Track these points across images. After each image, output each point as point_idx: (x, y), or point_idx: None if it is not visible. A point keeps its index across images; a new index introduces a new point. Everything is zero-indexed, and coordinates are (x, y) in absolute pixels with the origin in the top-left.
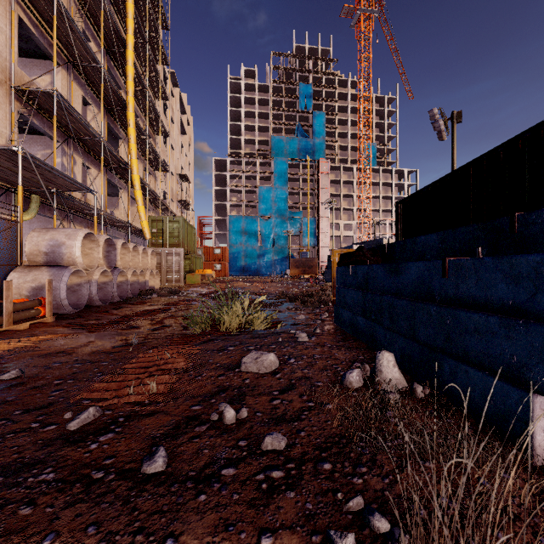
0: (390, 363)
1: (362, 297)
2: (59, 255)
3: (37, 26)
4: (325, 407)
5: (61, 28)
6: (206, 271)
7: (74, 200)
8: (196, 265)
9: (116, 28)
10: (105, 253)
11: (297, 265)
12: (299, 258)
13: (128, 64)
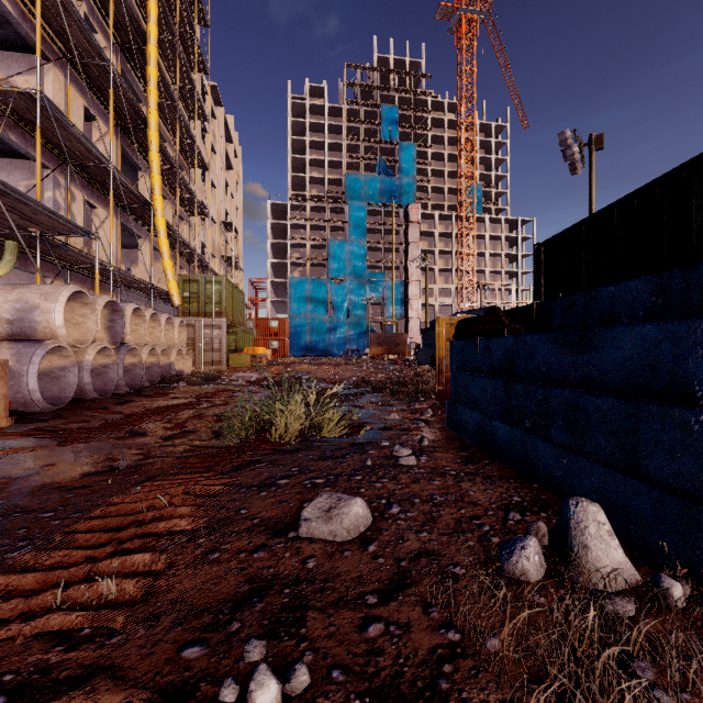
0: (602, 528)
1: (503, 390)
2: (31, 324)
3: (16, 3)
4: (489, 648)
5: (50, 6)
6: (258, 350)
7: (68, 248)
8: (245, 342)
9: (133, 15)
10: (108, 323)
11: (380, 342)
12: (382, 333)
13: (150, 64)
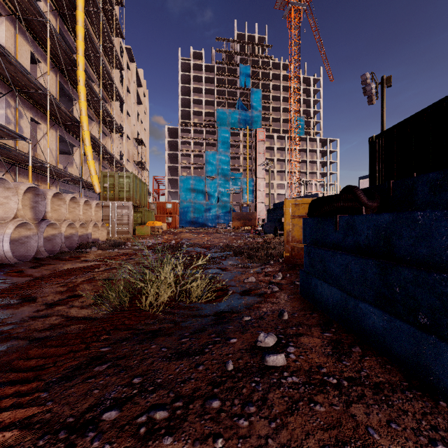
0: None
1: (378, 272)
2: None
3: None
4: None
5: None
6: (156, 223)
7: (12, 150)
8: (148, 218)
9: None
10: (33, 204)
11: (239, 218)
12: (240, 212)
13: (78, 24)
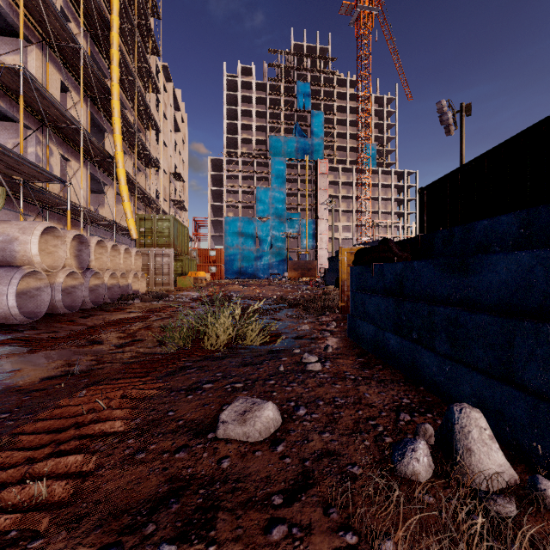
0: (484, 433)
1: (394, 307)
2: (11, 253)
3: None
4: None
5: None
6: (200, 274)
7: (46, 193)
8: (189, 267)
9: (99, 8)
10: (76, 252)
11: (296, 268)
12: (298, 261)
13: (113, 47)
